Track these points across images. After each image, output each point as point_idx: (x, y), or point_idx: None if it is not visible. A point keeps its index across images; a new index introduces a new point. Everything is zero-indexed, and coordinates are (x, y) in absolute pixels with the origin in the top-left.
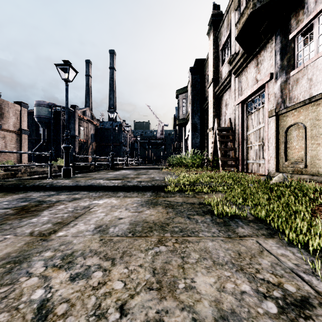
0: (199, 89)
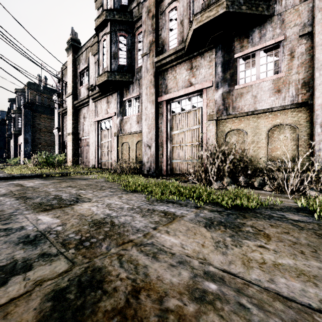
0: (3, 132)
